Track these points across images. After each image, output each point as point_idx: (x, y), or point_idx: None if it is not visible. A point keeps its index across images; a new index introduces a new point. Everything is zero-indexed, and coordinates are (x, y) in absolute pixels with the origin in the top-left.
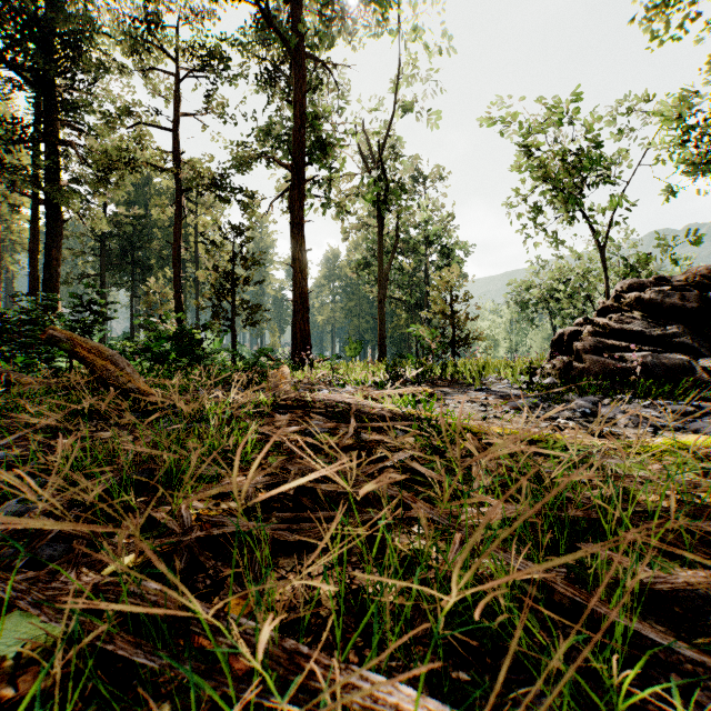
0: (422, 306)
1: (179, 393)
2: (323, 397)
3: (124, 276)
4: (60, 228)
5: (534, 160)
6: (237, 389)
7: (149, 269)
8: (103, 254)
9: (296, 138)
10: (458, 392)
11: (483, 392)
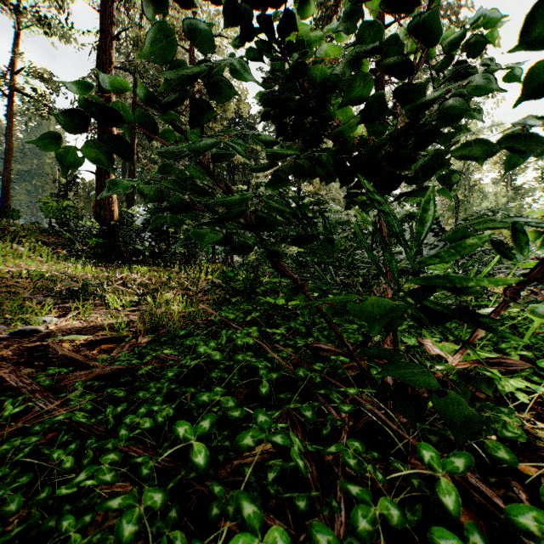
0: None
1: None
2: None
3: None
4: None
5: None
6: None
7: None
8: None
9: None
10: None
11: None
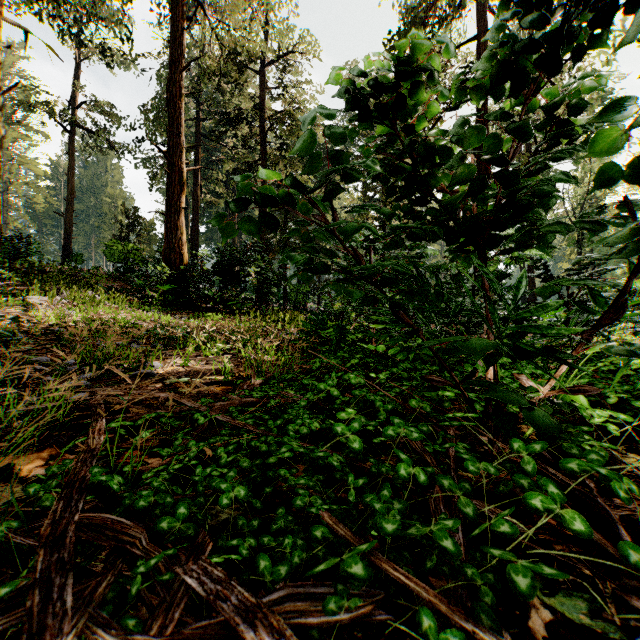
0: None
1: None
2: None
3: None
4: None
5: None
6: None
7: None
8: None
9: None
10: None
11: None
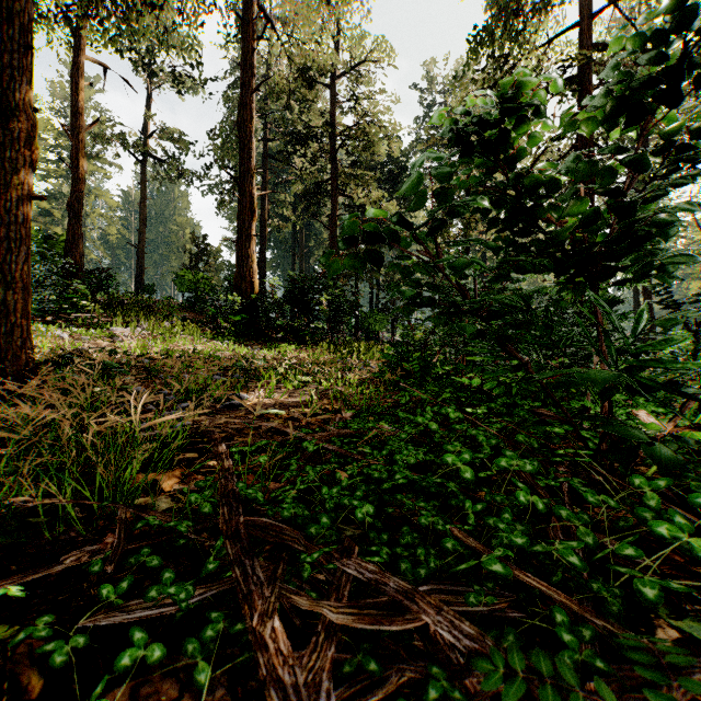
0: None
1: None
2: None
3: None
4: None
5: None
6: None
7: None
8: None
9: None
10: None
11: None
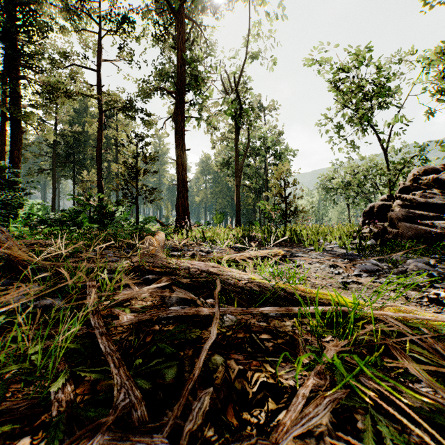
0: (263, 190)
1: (71, 255)
2: (188, 264)
3: (70, 171)
4: (21, 136)
5: (341, 90)
6: (124, 250)
7: (85, 166)
8: (54, 156)
9: (178, 72)
10: (300, 251)
11: (321, 252)
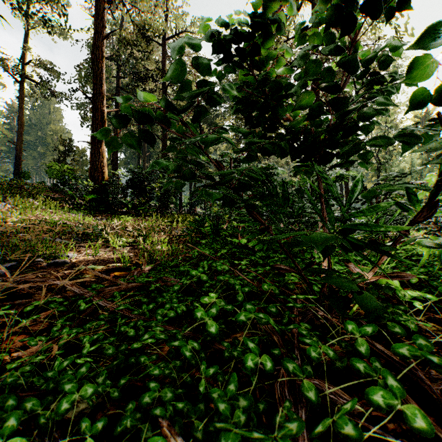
0: None
1: None
2: None
3: None
4: None
5: None
6: None
7: None
8: None
9: None
10: None
11: None
